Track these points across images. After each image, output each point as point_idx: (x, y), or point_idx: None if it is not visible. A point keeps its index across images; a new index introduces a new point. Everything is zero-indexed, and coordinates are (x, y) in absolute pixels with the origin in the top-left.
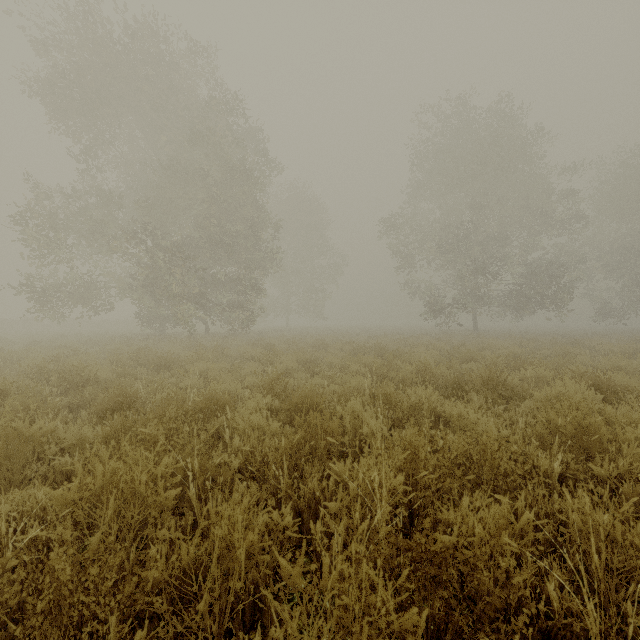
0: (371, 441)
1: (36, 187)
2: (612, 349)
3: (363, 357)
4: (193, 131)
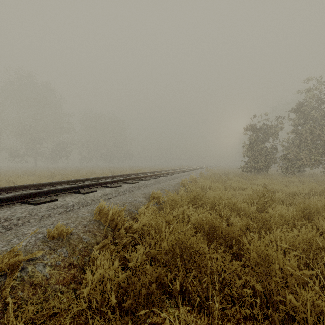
0: None
1: None
2: (70, 169)
3: None
4: None
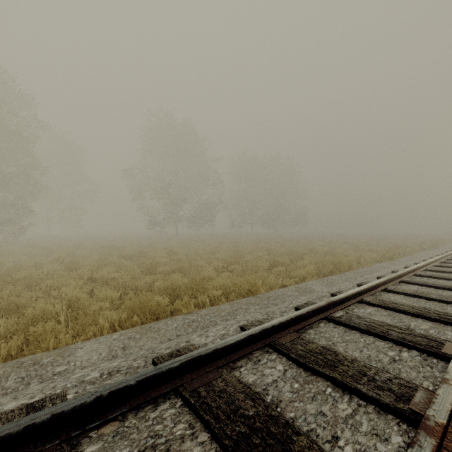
0: None
1: None
2: (210, 242)
3: (100, 250)
4: None
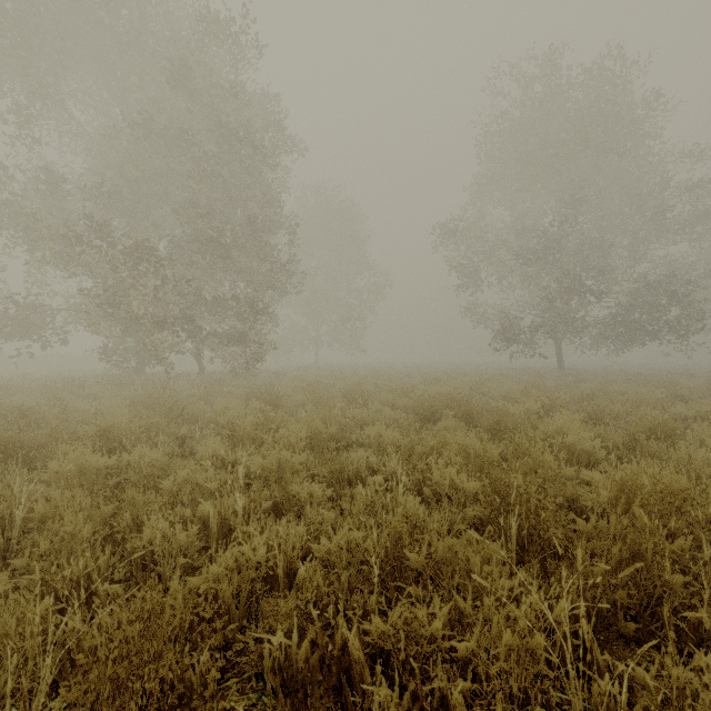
0: None
1: None
2: None
3: (451, 436)
4: (168, 74)
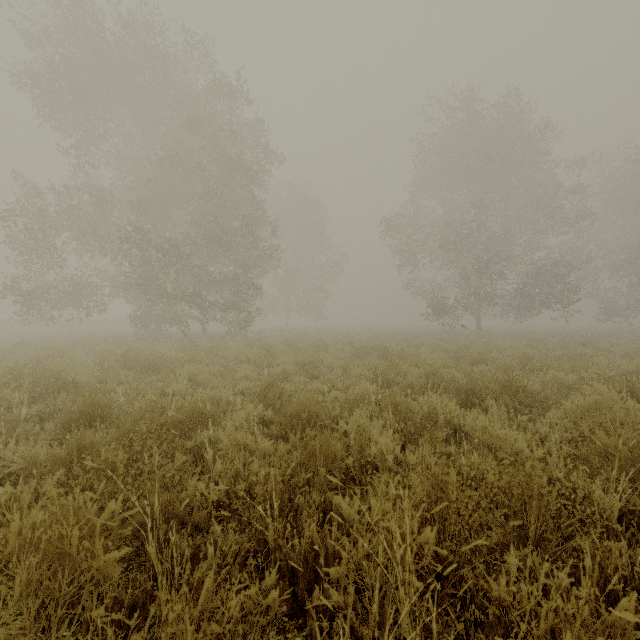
0: (380, 463)
1: (26, 182)
2: (627, 350)
3: (366, 359)
4: (188, 124)
